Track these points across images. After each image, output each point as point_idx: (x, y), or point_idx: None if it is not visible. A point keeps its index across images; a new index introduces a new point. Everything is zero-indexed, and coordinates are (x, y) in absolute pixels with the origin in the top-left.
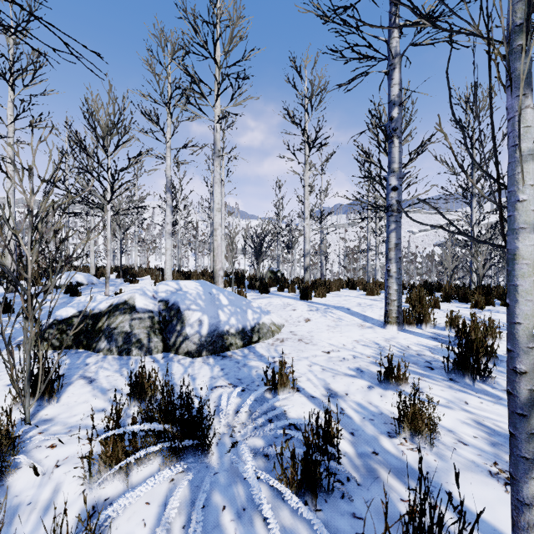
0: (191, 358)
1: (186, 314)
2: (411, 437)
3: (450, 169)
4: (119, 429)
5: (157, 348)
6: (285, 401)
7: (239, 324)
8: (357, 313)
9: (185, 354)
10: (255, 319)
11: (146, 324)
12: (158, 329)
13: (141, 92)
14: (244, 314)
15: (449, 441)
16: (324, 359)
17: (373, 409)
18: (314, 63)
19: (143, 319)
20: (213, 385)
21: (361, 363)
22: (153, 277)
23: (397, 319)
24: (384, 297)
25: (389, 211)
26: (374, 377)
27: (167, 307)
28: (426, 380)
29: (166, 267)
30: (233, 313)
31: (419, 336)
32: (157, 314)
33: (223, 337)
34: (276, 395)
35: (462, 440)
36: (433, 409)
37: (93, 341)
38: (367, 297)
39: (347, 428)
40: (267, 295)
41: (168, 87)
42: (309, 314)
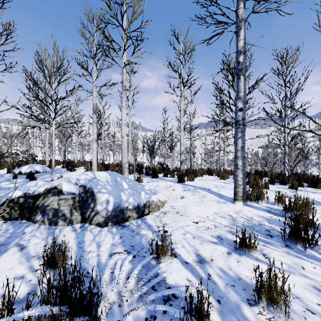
0: (100, 227)
1: (98, 195)
2: (268, 306)
3: (271, 100)
4: (10, 317)
5: (77, 220)
6: (165, 267)
7: (135, 202)
8: (215, 192)
9: (96, 224)
10: (147, 198)
11: (69, 202)
12: (78, 206)
13: (77, 50)
14: (138, 195)
15: (298, 309)
16: (194, 228)
17: (233, 274)
18: (187, 33)
19: (68, 199)
20: (112, 252)
21: (220, 231)
22: (85, 167)
23: (242, 198)
24: (231, 180)
25: (237, 125)
26: (231, 244)
27: (84, 190)
28: (269, 247)
29: (93, 161)
30: (131, 194)
31: (258, 209)
32: (77, 196)
33: (123, 212)
34: (159, 261)
35: (309, 307)
36: (285, 281)
37: (32, 215)
38: (220, 180)
39: (214, 295)
40: (156, 179)
41: (94, 47)
42: (184, 193)
